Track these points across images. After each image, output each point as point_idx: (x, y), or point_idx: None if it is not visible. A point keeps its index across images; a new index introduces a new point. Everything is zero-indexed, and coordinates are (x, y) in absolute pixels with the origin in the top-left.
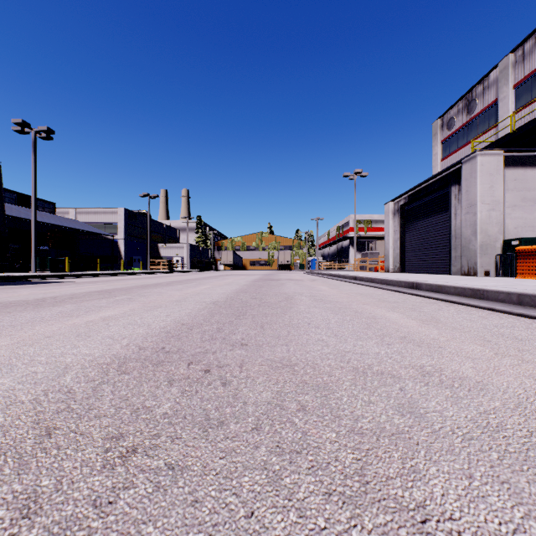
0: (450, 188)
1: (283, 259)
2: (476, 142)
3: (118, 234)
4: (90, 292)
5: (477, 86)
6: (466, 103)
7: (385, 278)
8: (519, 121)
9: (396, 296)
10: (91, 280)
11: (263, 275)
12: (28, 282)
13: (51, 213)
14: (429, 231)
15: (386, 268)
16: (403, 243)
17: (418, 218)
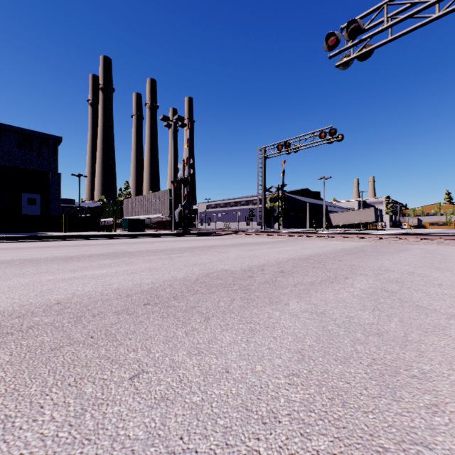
0: None
1: None
2: None
3: None
4: None
5: None
6: None
7: None
8: None
9: None
10: None
11: None
12: None
13: None
14: None
15: None
16: None
17: None
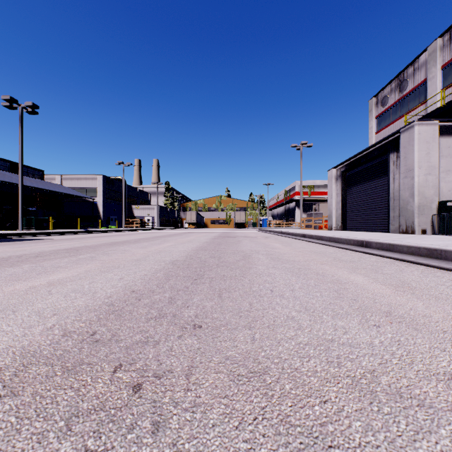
0: (388, 155)
1: (239, 218)
2: (408, 117)
3: (97, 197)
4: (58, 250)
5: (408, 68)
6: (399, 83)
7: (334, 236)
8: (446, 98)
9: (349, 255)
10: (69, 237)
11: (222, 233)
12: (11, 239)
13: (40, 179)
14: (368, 194)
15: (329, 226)
16: (344, 204)
17: (358, 182)
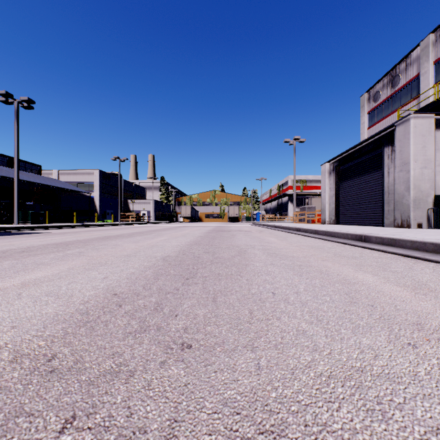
0: (383, 148)
1: (233, 212)
2: (400, 112)
3: (94, 191)
4: (48, 245)
5: (401, 63)
6: (391, 78)
7: (330, 230)
8: (439, 93)
9: (349, 250)
10: (63, 231)
11: (216, 227)
12: (4, 233)
13: (37, 173)
14: (362, 188)
15: (322, 220)
16: (338, 198)
17: (352, 176)
